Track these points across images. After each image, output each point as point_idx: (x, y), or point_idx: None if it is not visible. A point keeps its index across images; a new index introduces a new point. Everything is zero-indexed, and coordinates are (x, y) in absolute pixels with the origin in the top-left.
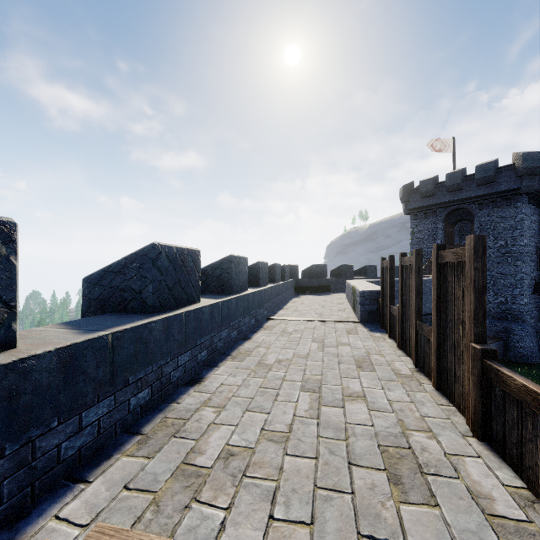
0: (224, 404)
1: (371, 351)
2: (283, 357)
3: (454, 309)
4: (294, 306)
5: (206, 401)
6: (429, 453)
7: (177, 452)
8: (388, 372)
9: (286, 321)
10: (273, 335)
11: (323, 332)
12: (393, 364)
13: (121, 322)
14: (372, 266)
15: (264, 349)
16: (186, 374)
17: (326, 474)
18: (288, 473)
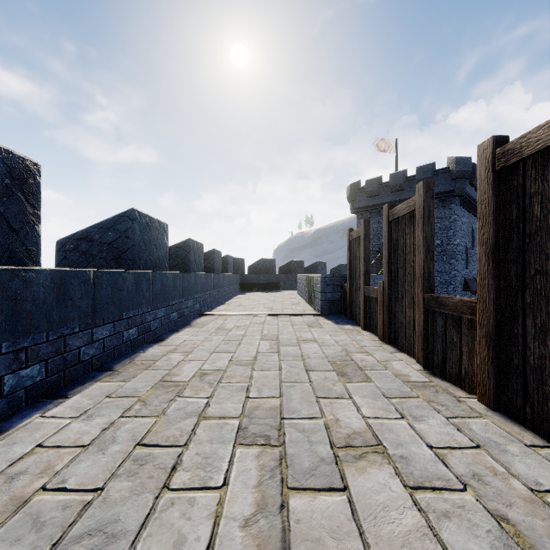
0: None
1: (348, 348)
2: (212, 366)
3: None
4: (239, 302)
5: None
6: None
7: None
8: (391, 380)
9: (225, 317)
10: (203, 333)
11: (276, 326)
12: (389, 365)
13: None
14: (322, 263)
15: (181, 355)
16: None
17: None
18: None
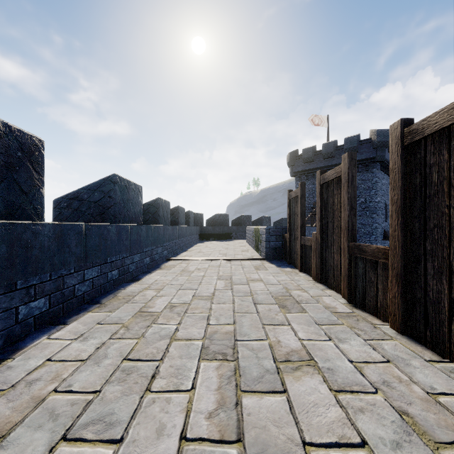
0: (17, 420)
1: (288, 286)
2: (179, 300)
3: (449, 203)
4: (198, 249)
5: None
6: None
7: None
8: (322, 311)
9: (188, 261)
10: (171, 274)
11: (229, 269)
12: (320, 299)
13: None
14: (267, 217)
15: (154, 292)
16: None
17: None
18: None
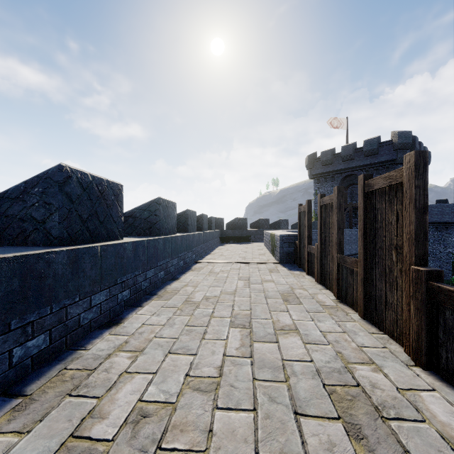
0: (143, 347)
1: (294, 286)
2: (211, 294)
3: (385, 235)
4: (220, 252)
5: (122, 344)
6: (379, 390)
7: (68, 419)
8: (314, 304)
9: (213, 264)
10: (201, 275)
11: (248, 271)
12: (316, 296)
13: (4, 252)
14: (284, 220)
15: (192, 288)
16: (102, 315)
17: (268, 433)
18: (220, 437)
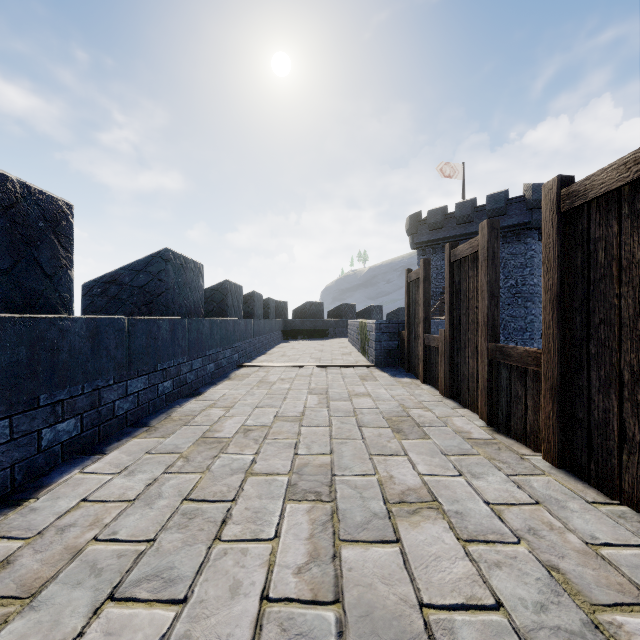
0: (49, 576)
1: (406, 403)
2: (256, 422)
3: (619, 291)
4: (282, 351)
5: None
6: None
7: None
8: (451, 437)
9: (268, 369)
10: (244, 387)
11: (325, 379)
12: (450, 421)
13: None
14: (377, 306)
15: (222, 410)
16: None
17: None
18: None
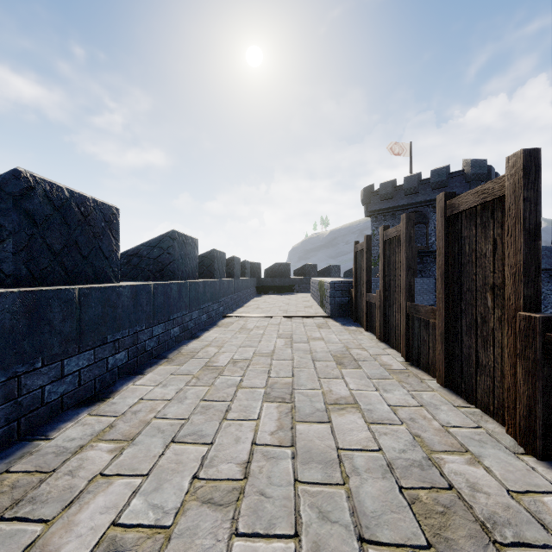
0: (135, 433)
1: (349, 345)
2: (241, 357)
3: (475, 272)
4: (256, 304)
5: (105, 430)
6: (482, 493)
7: None
8: (377, 368)
9: (246, 318)
10: (229, 332)
11: (290, 327)
12: (379, 358)
13: None
14: (336, 266)
15: (215, 349)
16: (81, 387)
17: None
18: None
